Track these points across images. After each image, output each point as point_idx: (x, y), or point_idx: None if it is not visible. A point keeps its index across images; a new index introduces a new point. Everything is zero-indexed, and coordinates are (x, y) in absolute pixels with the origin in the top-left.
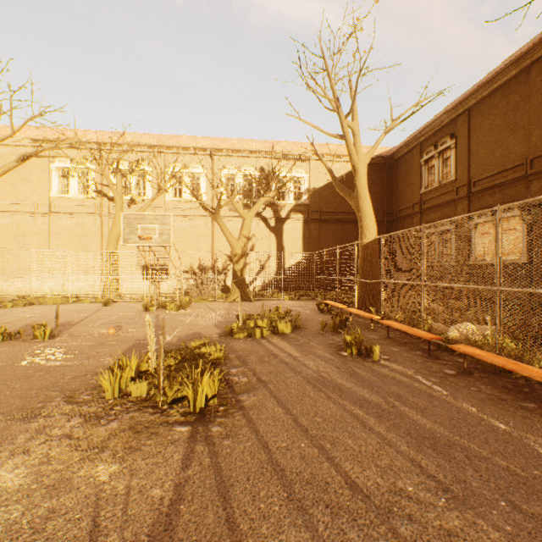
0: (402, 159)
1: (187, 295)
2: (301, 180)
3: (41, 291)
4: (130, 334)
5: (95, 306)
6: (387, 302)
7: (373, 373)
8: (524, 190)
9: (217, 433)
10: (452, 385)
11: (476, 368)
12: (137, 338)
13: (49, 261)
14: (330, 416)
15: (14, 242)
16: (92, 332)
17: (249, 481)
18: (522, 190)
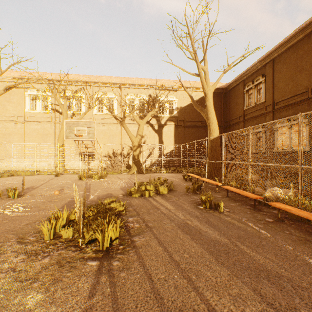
0: (233, 90)
1: (105, 170)
2: (173, 102)
3: (19, 168)
4: (68, 195)
5: (50, 176)
6: (225, 174)
7: (220, 221)
8: (307, 107)
9: (116, 266)
10: (272, 230)
11: (285, 217)
12: (72, 197)
13: (24, 150)
14: (194, 253)
15: (3, 139)
16: (45, 193)
17: (137, 308)
18: (305, 107)
